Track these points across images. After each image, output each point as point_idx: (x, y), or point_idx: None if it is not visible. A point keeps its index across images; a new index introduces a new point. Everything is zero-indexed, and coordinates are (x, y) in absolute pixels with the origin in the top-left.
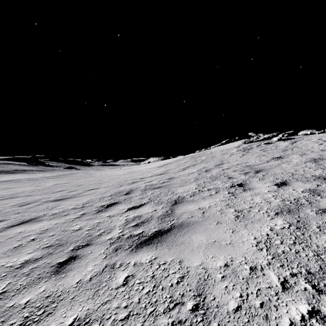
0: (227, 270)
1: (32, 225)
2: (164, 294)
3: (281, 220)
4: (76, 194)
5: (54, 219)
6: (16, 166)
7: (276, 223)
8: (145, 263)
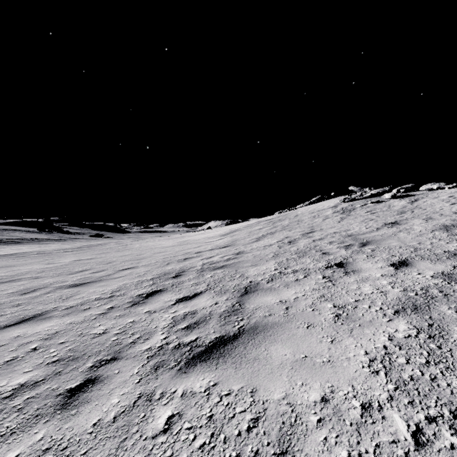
0: (325, 408)
1: (35, 325)
2: (228, 449)
3: (405, 323)
4: (103, 277)
5: (69, 316)
6: (21, 233)
7: (397, 328)
8: (200, 392)
